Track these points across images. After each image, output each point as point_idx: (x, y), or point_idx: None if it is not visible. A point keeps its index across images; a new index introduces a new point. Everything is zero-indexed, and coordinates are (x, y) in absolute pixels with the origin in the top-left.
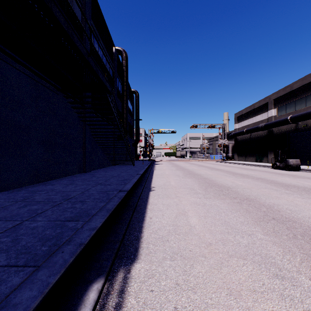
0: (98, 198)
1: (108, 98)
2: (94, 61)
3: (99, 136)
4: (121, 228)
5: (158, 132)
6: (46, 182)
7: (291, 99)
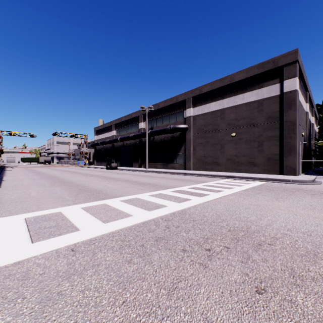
0: None
1: None
2: None
3: None
4: None
5: (10, 134)
6: None
7: (122, 127)
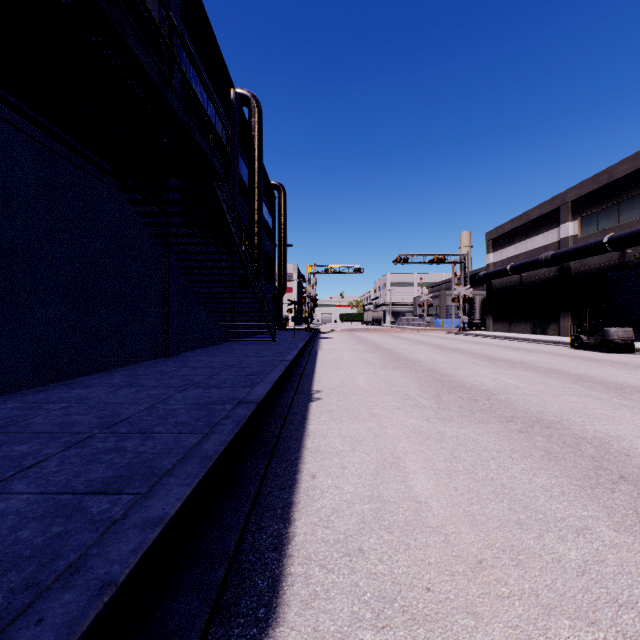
0: (185, 421)
1: (216, 193)
2: (180, 100)
3: (200, 279)
4: (235, 510)
5: (325, 271)
6: (74, 381)
7: (609, 201)
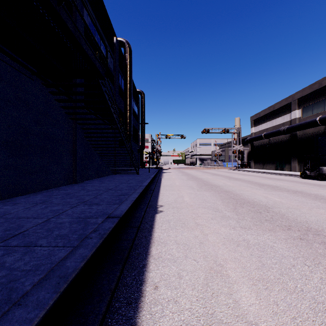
0: (64, 234)
1: (100, 87)
2: (71, 18)
3: (96, 139)
4: None
5: (166, 137)
6: (10, 200)
7: (319, 98)
